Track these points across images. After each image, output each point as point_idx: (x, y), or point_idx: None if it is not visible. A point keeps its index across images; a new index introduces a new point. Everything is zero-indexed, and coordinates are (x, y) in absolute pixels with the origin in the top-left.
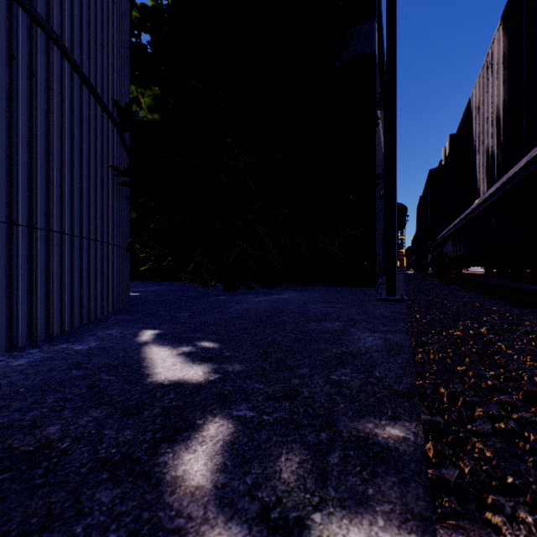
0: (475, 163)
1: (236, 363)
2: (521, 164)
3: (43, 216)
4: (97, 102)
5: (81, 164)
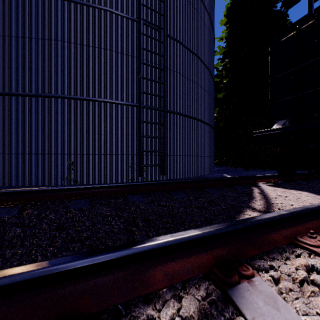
0: None
1: None
2: None
3: (208, 154)
4: (212, 128)
5: (210, 143)
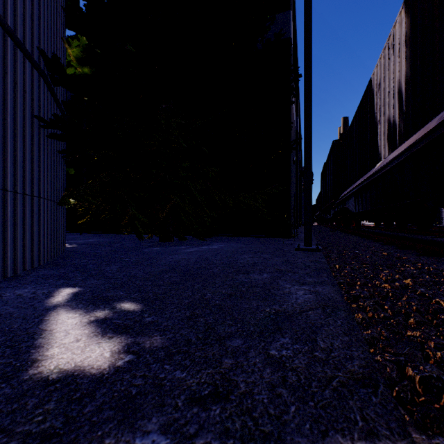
0: (376, 132)
1: (156, 334)
2: (431, 126)
3: None
4: (17, 46)
5: None
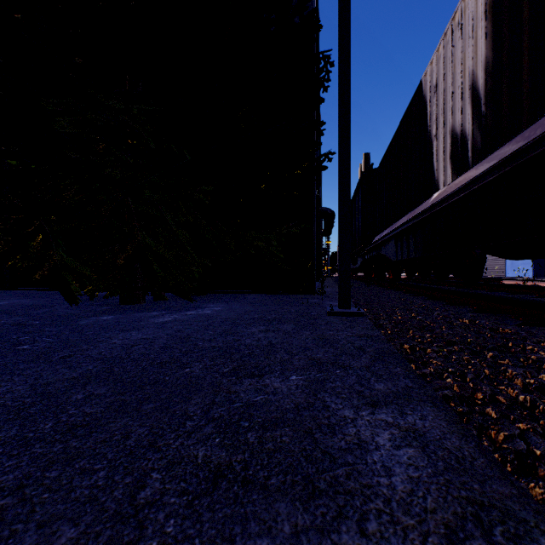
0: (430, 151)
1: None
2: None
3: None
4: None
5: None
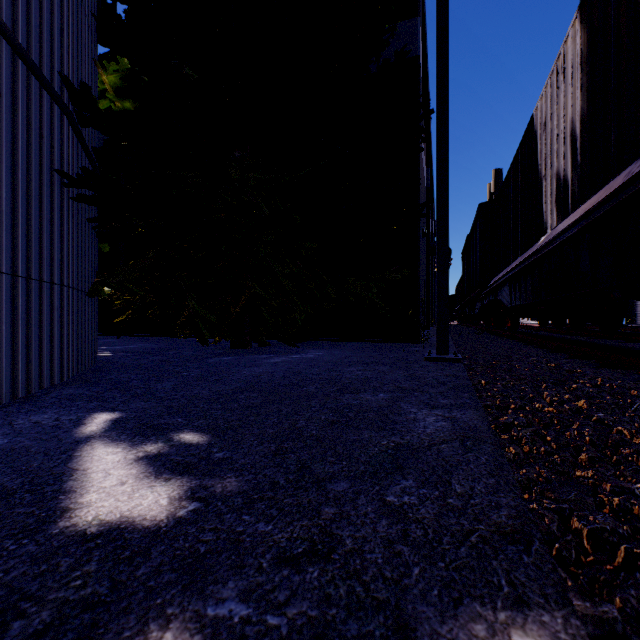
0: (540, 191)
1: (230, 475)
2: (616, 185)
3: None
4: (31, 72)
5: None
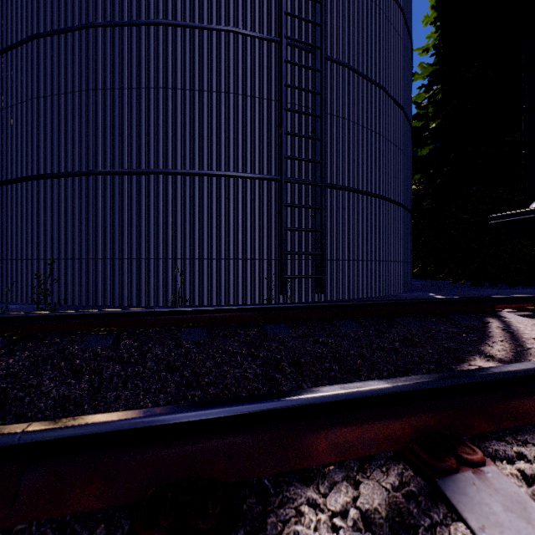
0: None
1: None
2: None
3: (400, 258)
4: (407, 212)
5: (405, 238)
